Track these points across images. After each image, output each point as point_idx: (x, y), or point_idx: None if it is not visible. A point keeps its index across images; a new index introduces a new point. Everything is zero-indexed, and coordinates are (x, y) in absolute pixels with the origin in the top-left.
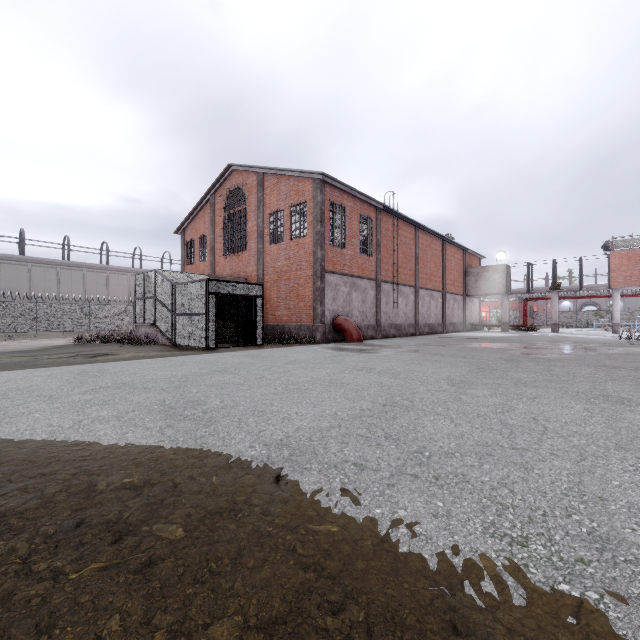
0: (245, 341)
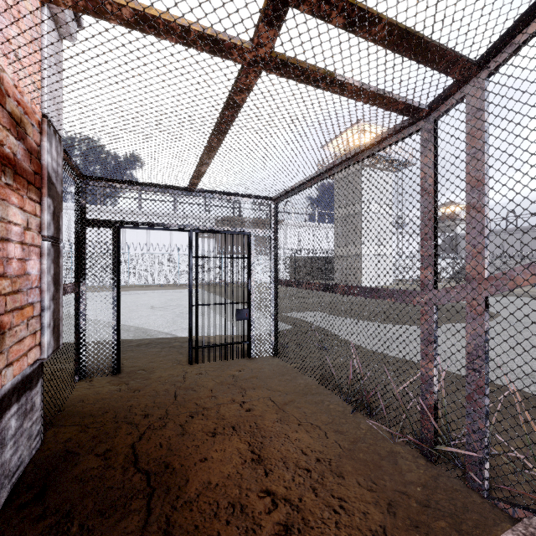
0: None
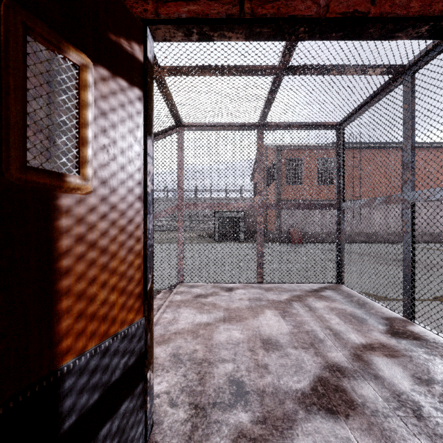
0: (233, 239)
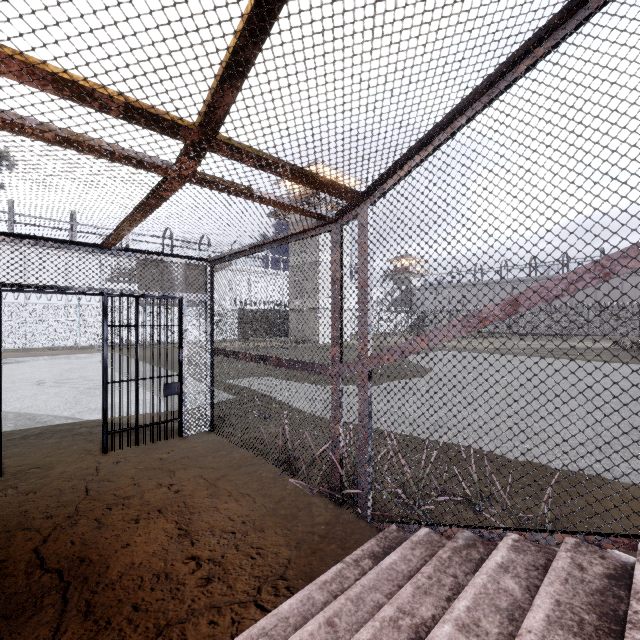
0: None
